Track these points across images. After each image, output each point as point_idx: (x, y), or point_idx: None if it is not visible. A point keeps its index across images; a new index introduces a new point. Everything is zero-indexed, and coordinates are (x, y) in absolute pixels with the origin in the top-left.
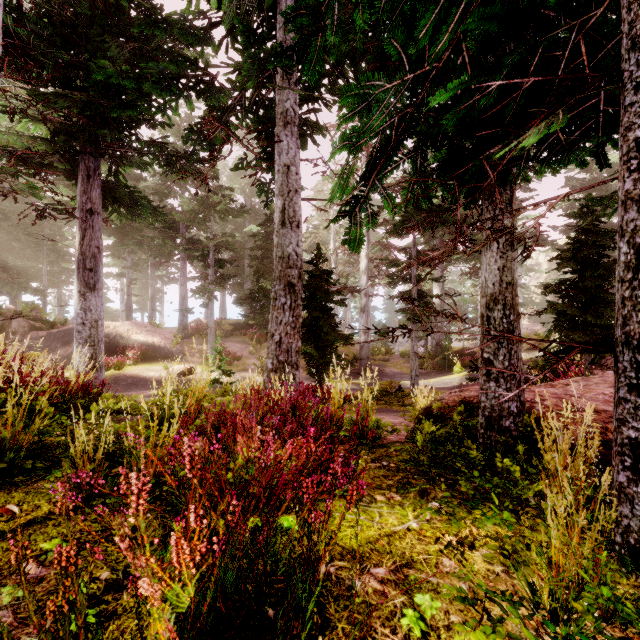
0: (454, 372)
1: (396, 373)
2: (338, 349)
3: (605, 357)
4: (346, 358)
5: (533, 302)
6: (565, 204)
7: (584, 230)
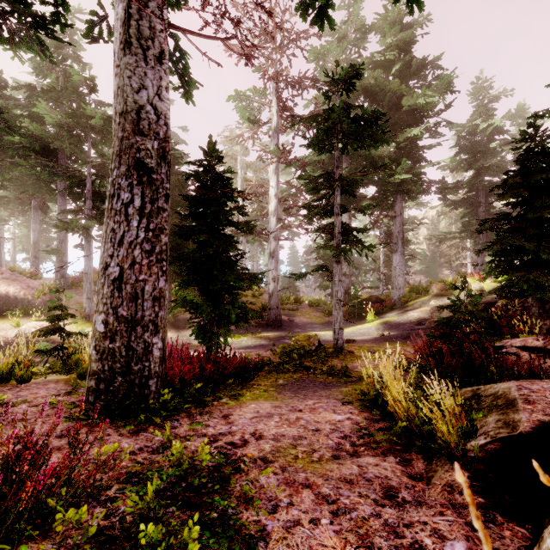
0: (368, 321)
1: (306, 323)
2: (245, 299)
3: (549, 302)
4: (254, 308)
5: (418, 256)
6: (452, 164)
7: (526, 156)
